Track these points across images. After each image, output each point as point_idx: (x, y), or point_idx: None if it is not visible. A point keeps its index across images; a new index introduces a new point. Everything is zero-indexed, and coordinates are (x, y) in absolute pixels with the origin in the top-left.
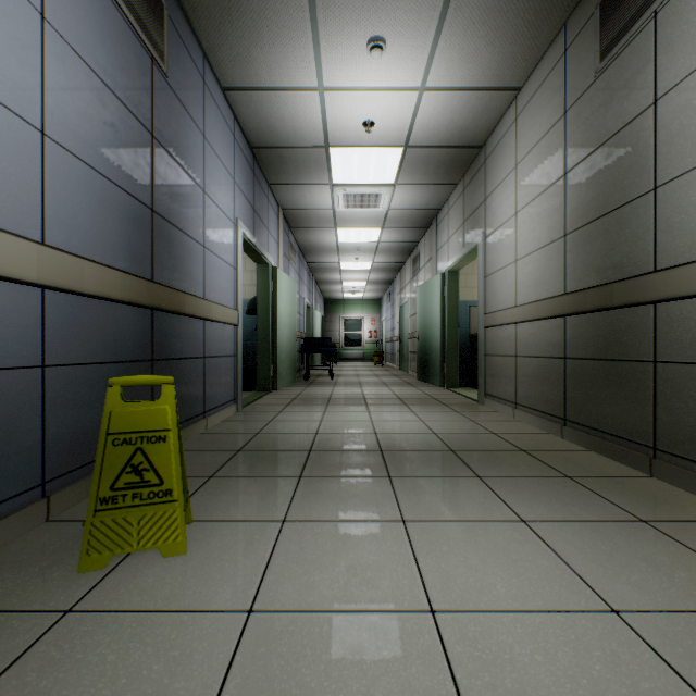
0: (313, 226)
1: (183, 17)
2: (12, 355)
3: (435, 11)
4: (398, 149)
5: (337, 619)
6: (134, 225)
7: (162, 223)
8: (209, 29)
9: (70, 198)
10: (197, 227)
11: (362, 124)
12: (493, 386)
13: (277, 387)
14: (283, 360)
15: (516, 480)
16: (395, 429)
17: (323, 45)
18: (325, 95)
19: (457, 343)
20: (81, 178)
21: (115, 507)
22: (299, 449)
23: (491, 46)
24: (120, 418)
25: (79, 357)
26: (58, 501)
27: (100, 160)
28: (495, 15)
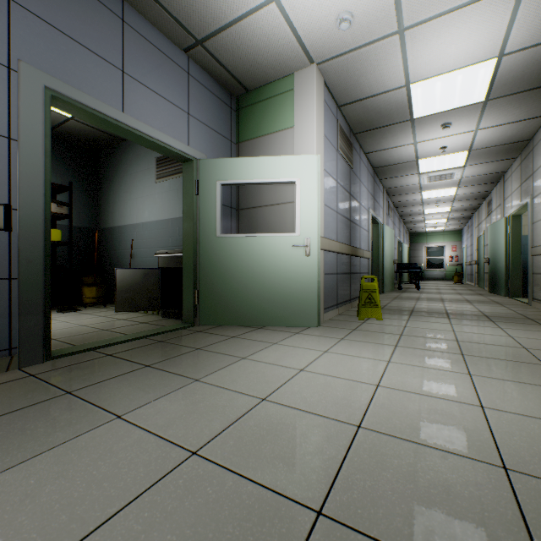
0: (404, 193)
1: (355, 140)
2: (334, 270)
3: (478, 109)
4: (464, 152)
5: (427, 329)
6: (347, 228)
7: (351, 224)
8: (364, 140)
9: (339, 227)
10: (358, 220)
11: (439, 149)
12: (536, 293)
13: (384, 292)
14: (386, 276)
15: (510, 323)
16: (457, 309)
17: (417, 131)
18: (417, 144)
19: (519, 265)
20: (340, 220)
21: (365, 307)
22: (407, 310)
23: (518, 108)
24: (364, 286)
25: (340, 271)
26: (339, 310)
27: (343, 212)
28: (516, 101)
